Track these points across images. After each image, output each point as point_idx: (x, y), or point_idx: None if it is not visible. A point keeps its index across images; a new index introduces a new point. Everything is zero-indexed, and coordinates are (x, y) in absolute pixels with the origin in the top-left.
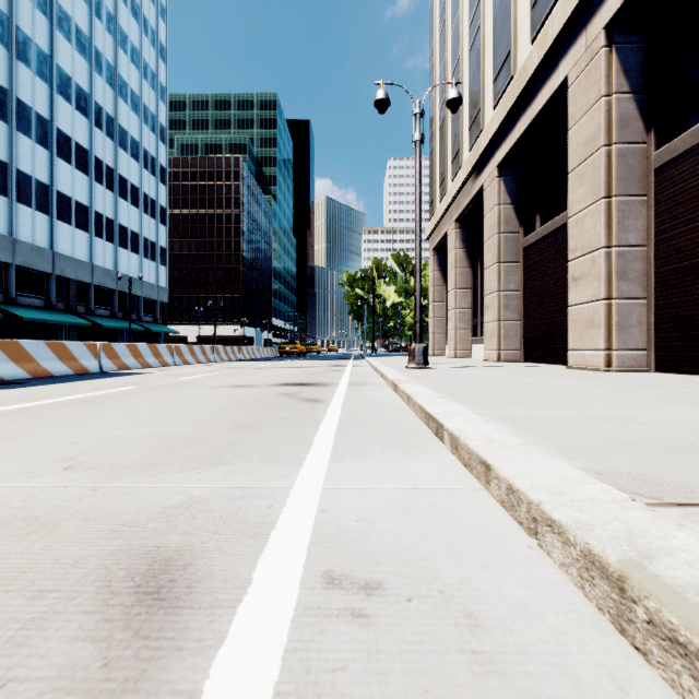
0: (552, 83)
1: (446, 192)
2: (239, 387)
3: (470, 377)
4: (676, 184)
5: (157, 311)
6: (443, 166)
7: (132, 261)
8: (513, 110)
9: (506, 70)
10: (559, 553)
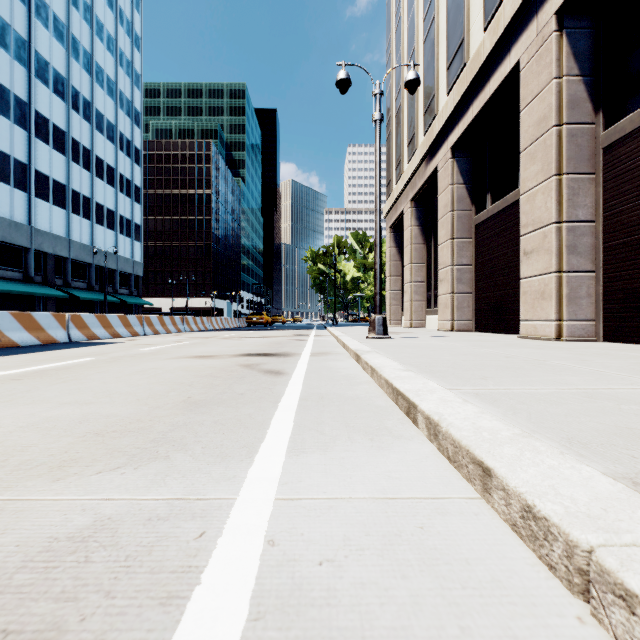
0: (503, 68)
1: (402, 174)
2: (202, 357)
3: (430, 347)
4: (624, 162)
5: (132, 284)
6: (400, 149)
7: (108, 237)
8: (466, 95)
9: (459, 57)
10: None
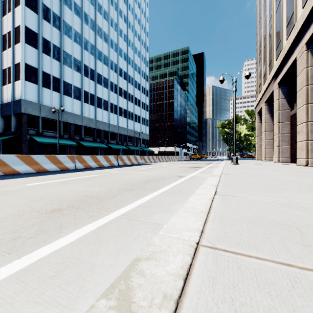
0: (292, 58)
1: (261, 90)
2: (180, 167)
3: (244, 166)
4: None
5: (145, 143)
6: (260, 78)
7: (138, 126)
8: (282, 64)
9: (279, 47)
10: None
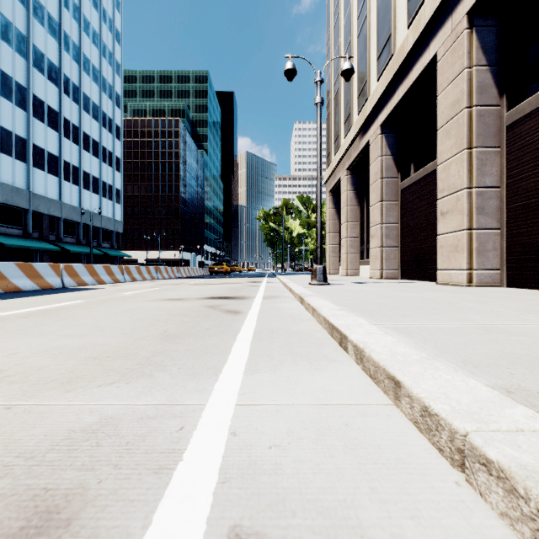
0: (424, 59)
1: (339, 147)
2: (173, 300)
3: (361, 291)
4: (524, 137)
5: (114, 239)
6: (338, 126)
7: (93, 200)
8: (393, 81)
9: (387, 50)
10: (500, 500)
